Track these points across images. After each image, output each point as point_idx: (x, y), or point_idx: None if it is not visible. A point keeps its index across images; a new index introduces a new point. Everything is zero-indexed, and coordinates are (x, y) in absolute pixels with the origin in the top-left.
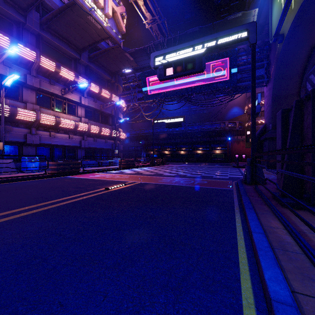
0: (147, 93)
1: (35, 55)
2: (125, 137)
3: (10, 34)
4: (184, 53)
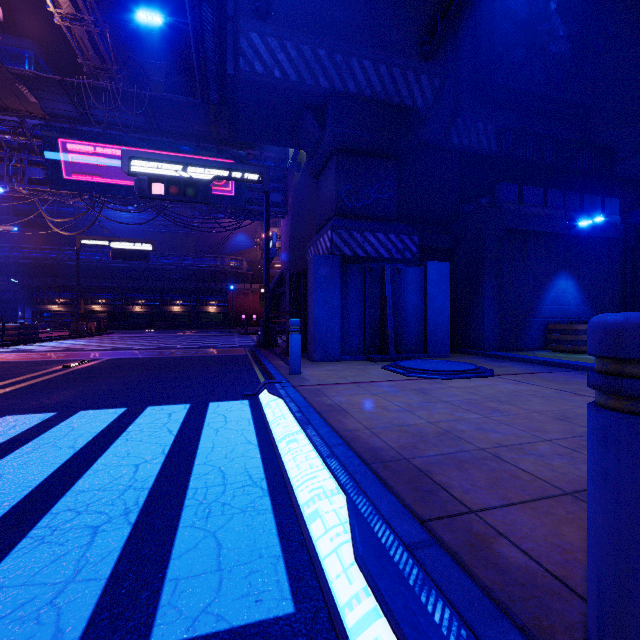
0: (60, 173)
1: None
2: None
3: None
4: (182, 171)
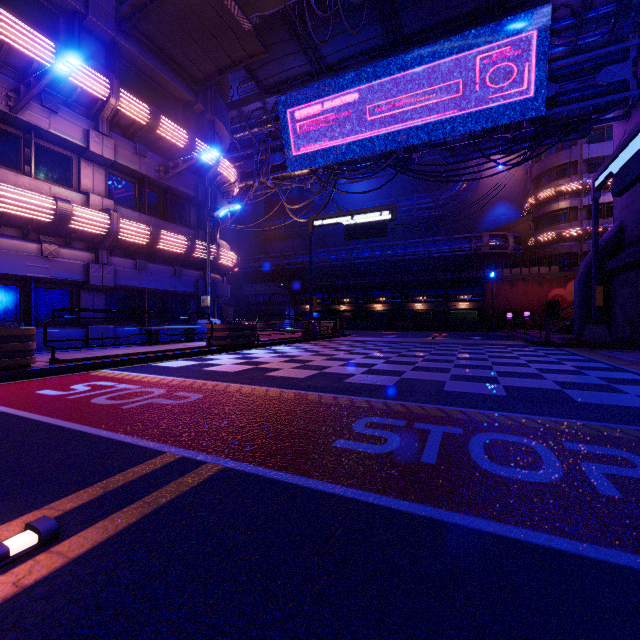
0: (295, 150)
1: None
2: (235, 263)
3: None
4: None
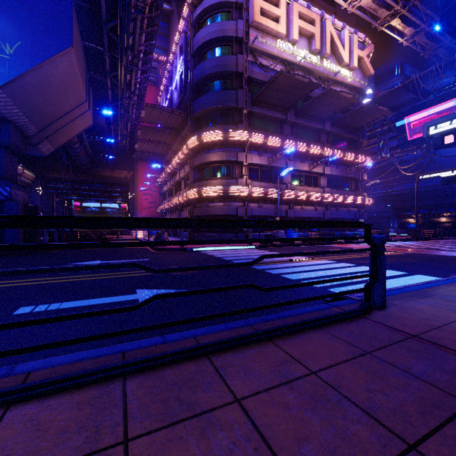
0: (406, 138)
1: (294, 144)
2: (371, 203)
3: (276, 132)
4: None
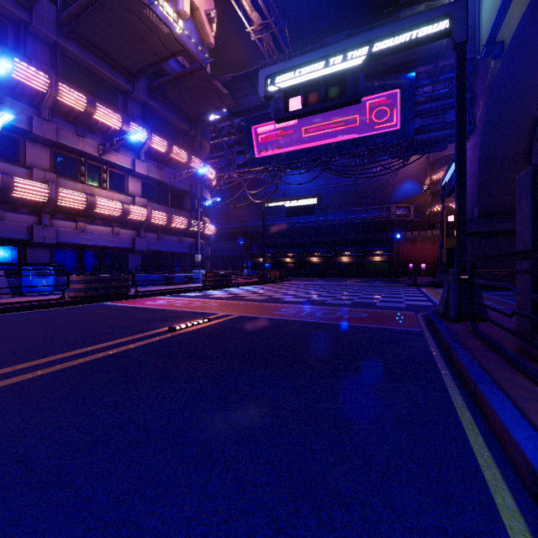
0: (253, 154)
1: (48, 81)
2: (214, 233)
3: (1, 42)
4: (323, 68)
